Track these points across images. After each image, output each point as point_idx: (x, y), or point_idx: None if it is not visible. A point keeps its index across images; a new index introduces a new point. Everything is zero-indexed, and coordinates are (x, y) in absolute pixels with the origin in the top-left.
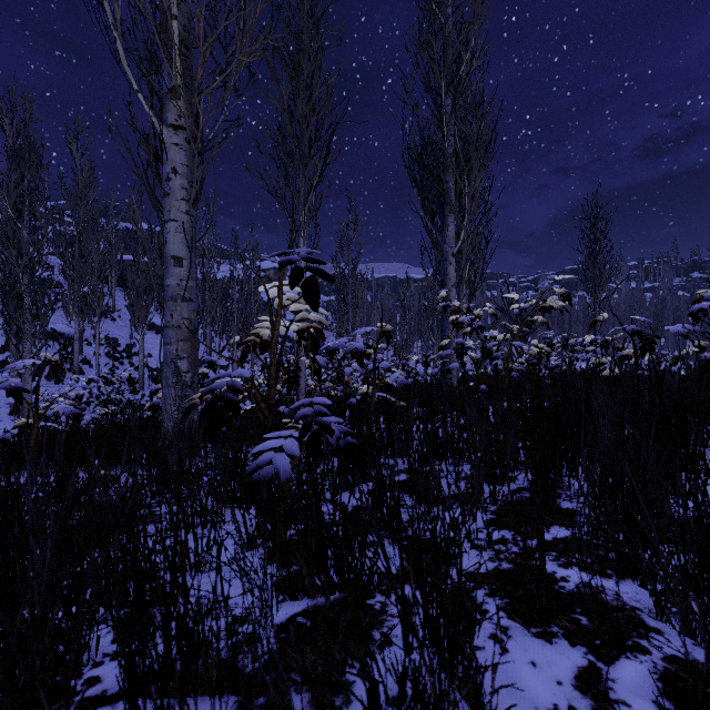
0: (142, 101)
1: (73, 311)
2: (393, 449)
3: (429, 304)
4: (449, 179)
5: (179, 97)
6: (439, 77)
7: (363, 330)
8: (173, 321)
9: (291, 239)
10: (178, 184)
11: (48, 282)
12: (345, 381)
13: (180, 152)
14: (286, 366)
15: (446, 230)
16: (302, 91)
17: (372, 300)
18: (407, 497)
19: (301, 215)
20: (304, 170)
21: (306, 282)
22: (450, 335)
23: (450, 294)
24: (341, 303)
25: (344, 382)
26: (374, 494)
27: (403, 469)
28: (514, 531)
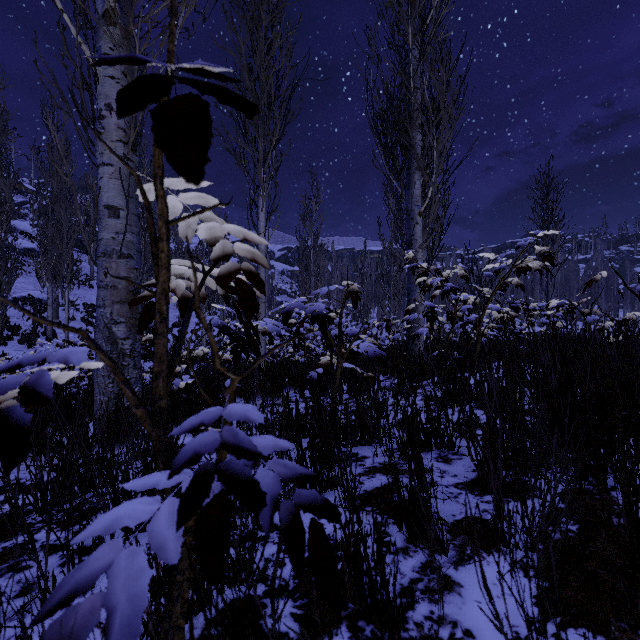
0: (69, 24)
1: (46, 277)
2: (362, 435)
3: (386, 272)
4: (416, 134)
5: (114, 22)
6: (406, 23)
7: (326, 288)
8: (108, 280)
9: (169, 53)
10: (113, 124)
11: (29, 251)
12: (306, 346)
13: (116, 87)
14: (233, 332)
15: (412, 188)
16: (261, 43)
17: (332, 269)
18: (392, 525)
19: (260, 173)
20: (263, 127)
21: (171, 102)
22: (417, 298)
23: (417, 255)
24: (303, 271)
25: (305, 347)
26: (346, 547)
27: (377, 466)
28: (602, 636)
